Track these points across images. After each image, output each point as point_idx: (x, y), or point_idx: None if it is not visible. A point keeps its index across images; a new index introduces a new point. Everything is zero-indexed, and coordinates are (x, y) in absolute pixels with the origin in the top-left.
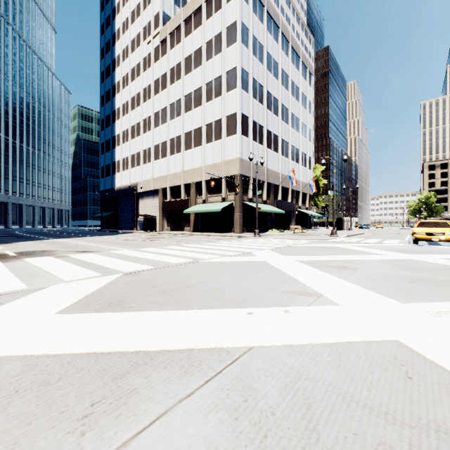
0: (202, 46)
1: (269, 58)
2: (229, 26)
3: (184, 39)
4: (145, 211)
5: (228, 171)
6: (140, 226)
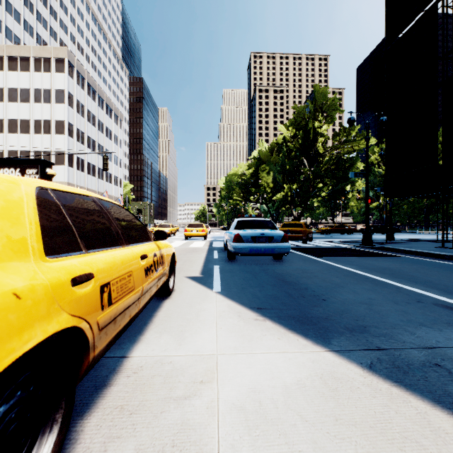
0: (30, 89)
1: (89, 113)
2: (58, 90)
3: (8, 71)
4: None
5: None
6: None
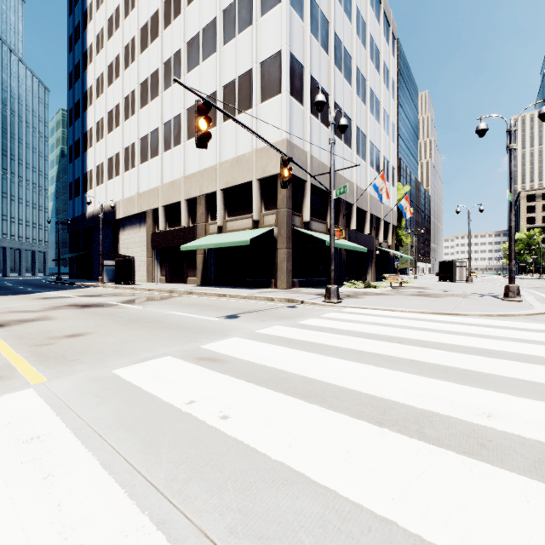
0: None
1: None
2: None
3: None
4: (127, 249)
5: (264, 169)
6: (109, 274)
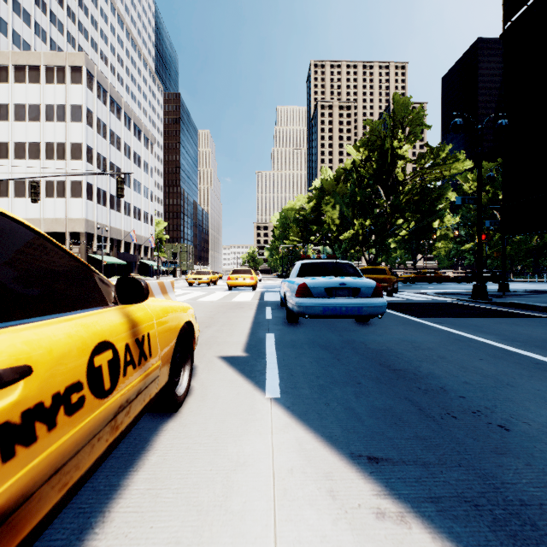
0: (40, 105)
1: (113, 134)
2: (74, 105)
3: (14, 83)
4: None
5: (73, 228)
6: None
